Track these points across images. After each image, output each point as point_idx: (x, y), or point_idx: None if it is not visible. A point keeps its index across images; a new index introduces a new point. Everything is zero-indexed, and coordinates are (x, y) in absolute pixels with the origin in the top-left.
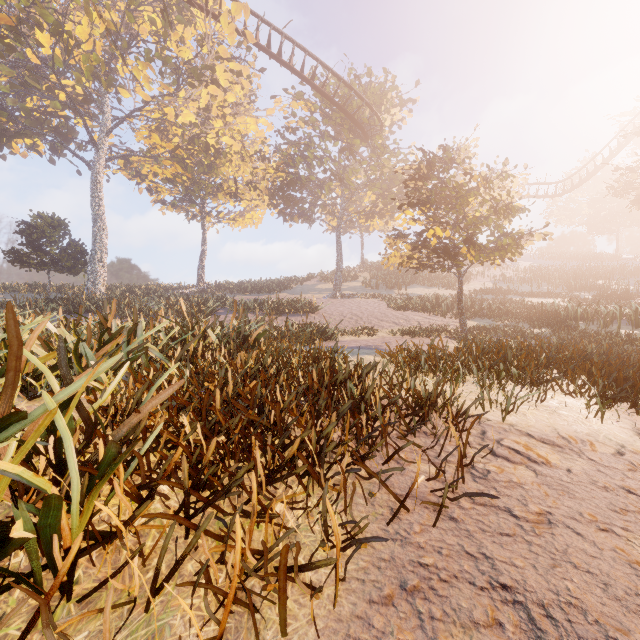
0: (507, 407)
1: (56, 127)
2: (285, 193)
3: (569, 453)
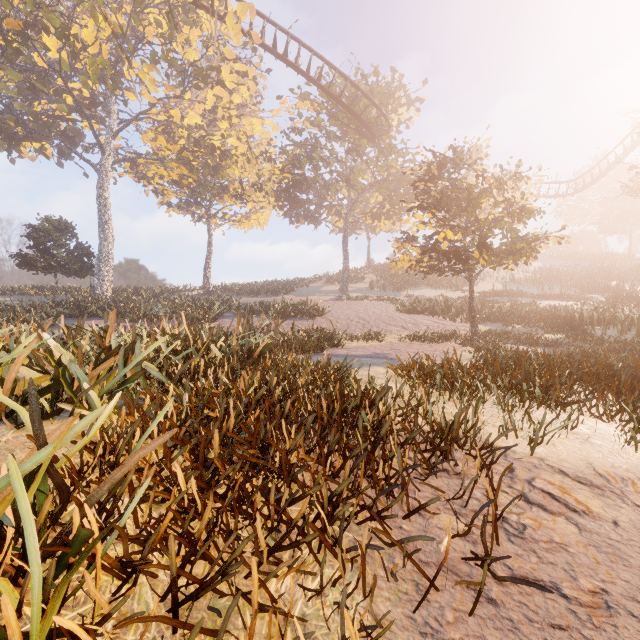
0: (536, 439)
1: (63, 130)
2: (291, 194)
3: (611, 497)
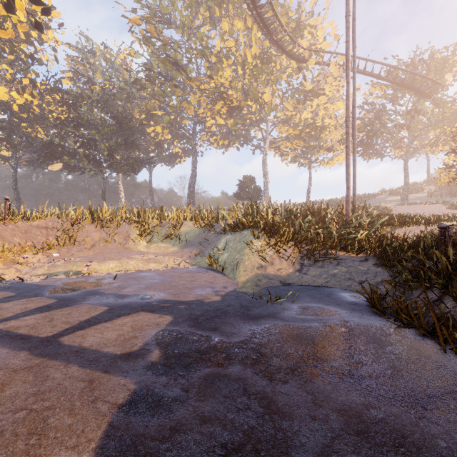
0: None
1: (244, 135)
2: (365, 144)
3: None
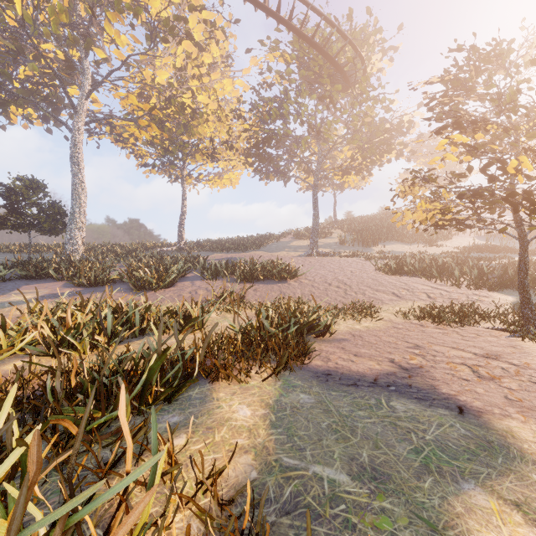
0: None
1: (46, 96)
2: (260, 149)
3: None
